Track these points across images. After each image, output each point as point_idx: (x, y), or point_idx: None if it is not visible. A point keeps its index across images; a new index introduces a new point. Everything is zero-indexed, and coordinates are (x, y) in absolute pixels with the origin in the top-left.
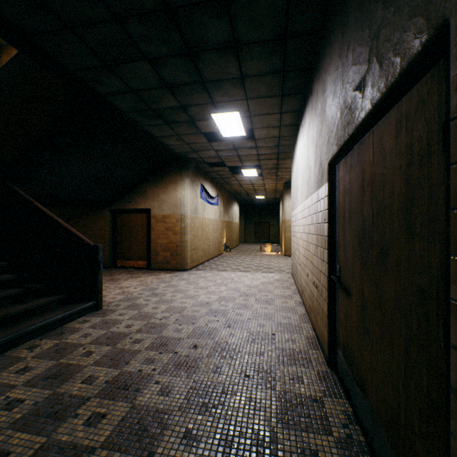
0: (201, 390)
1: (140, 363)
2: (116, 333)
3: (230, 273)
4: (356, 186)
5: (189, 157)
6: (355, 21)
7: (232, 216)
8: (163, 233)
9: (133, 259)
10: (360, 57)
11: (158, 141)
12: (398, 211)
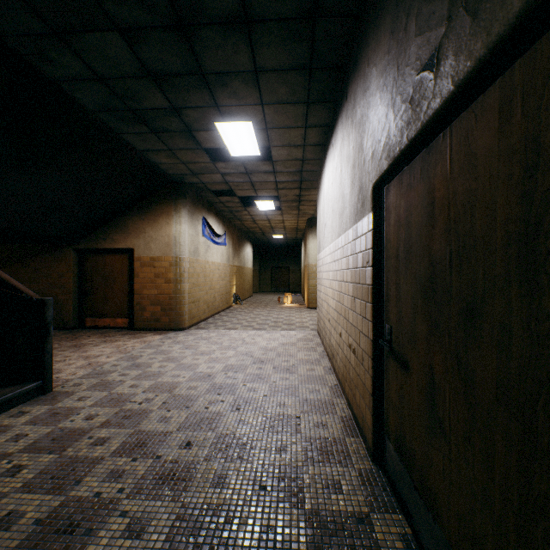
0: (192, 522)
1: (99, 480)
2: (68, 430)
3: (241, 332)
4: (419, 214)
5: (187, 181)
6: None
7: (244, 260)
8: (151, 281)
9: (109, 316)
10: (432, 18)
11: (142, 157)
12: (504, 245)
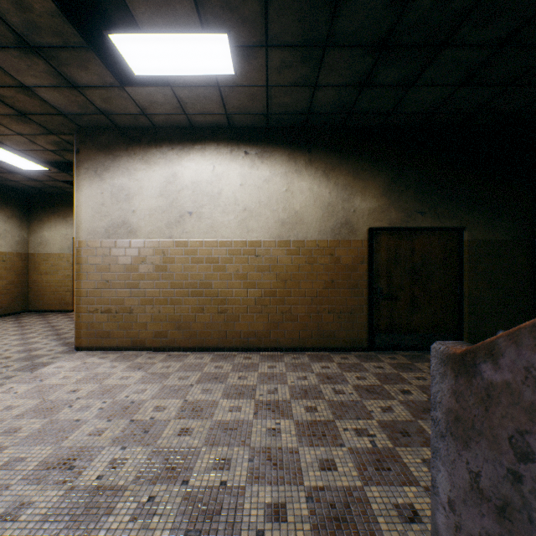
0: None
1: None
2: None
3: None
4: (406, 249)
5: None
6: (416, 184)
7: None
8: None
9: None
10: (422, 203)
11: None
12: (439, 262)
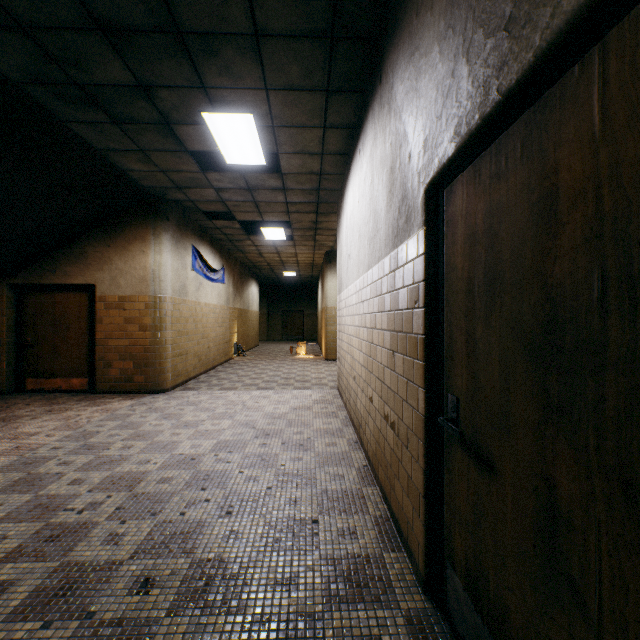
0: None
1: None
2: None
3: (242, 394)
4: (519, 218)
5: (170, 198)
6: None
7: (248, 301)
8: (120, 329)
9: (60, 376)
10: None
11: (103, 160)
12: None
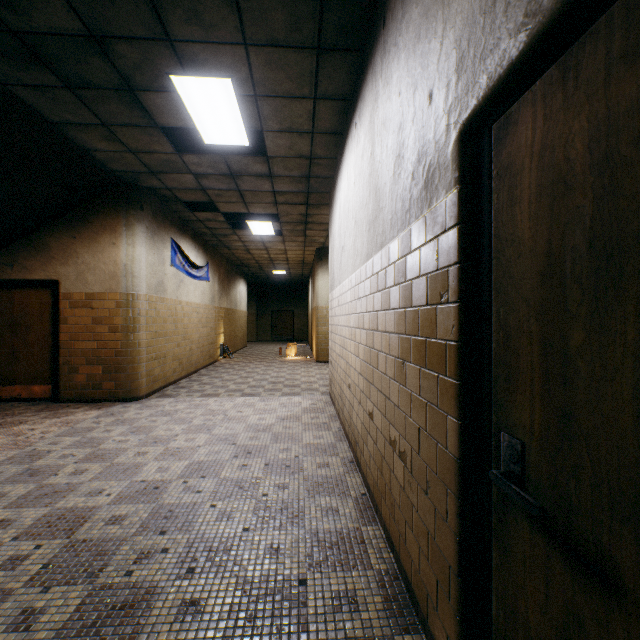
0: None
1: None
2: None
3: (225, 401)
4: None
5: (144, 185)
6: None
7: (235, 301)
8: (87, 330)
9: (19, 382)
10: None
11: (61, 136)
12: None
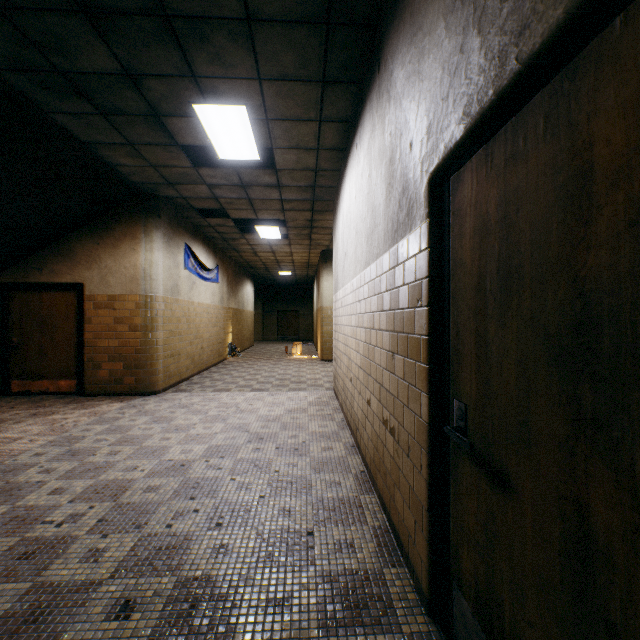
0: None
1: None
2: None
3: (236, 395)
4: (542, 203)
5: (161, 194)
6: None
7: (243, 301)
8: (109, 329)
9: (47, 377)
10: None
11: (91, 154)
12: None
